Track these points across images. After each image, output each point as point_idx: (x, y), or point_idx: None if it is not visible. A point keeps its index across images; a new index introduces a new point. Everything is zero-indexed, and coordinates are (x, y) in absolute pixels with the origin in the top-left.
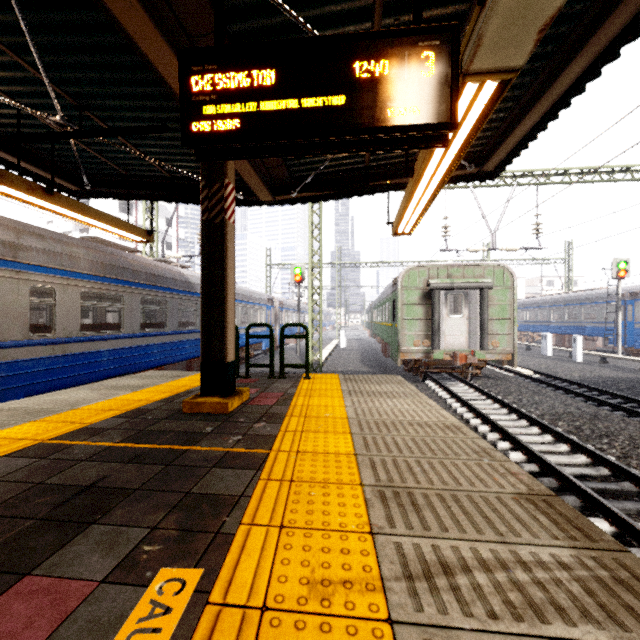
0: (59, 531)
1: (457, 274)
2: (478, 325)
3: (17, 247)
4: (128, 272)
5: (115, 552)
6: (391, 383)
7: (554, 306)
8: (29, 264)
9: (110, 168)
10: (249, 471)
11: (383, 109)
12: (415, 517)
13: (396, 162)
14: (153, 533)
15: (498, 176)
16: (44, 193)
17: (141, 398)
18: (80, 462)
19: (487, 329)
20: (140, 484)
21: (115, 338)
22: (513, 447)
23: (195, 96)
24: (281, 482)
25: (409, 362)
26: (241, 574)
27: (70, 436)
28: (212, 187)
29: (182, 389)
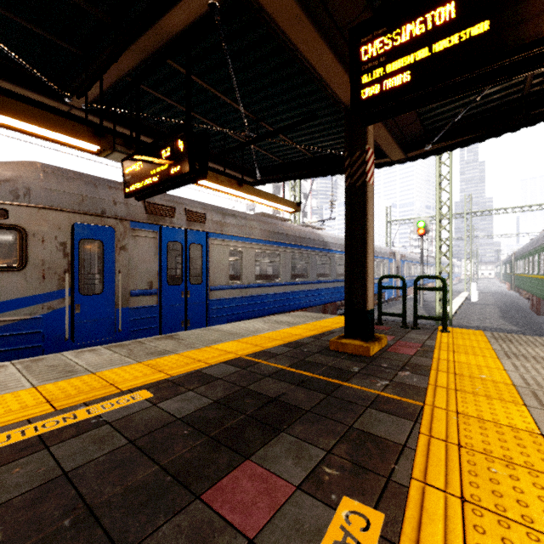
0: (261, 430)
1: None
2: None
3: (223, 224)
4: (283, 236)
5: (302, 463)
6: None
7: None
8: (228, 235)
9: (272, 161)
10: (406, 421)
11: None
12: None
13: None
14: (329, 457)
15: None
16: (237, 186)
17: (296, 333)
18: (265, 377)
19: None
20: (309, 407)
21: (275, 285)
22: None
23: (364, 65)
24: (446, 443)
25: None
26: (427, 539)
27: (256, 355)
28: (353, 156)
29: (325, 329)
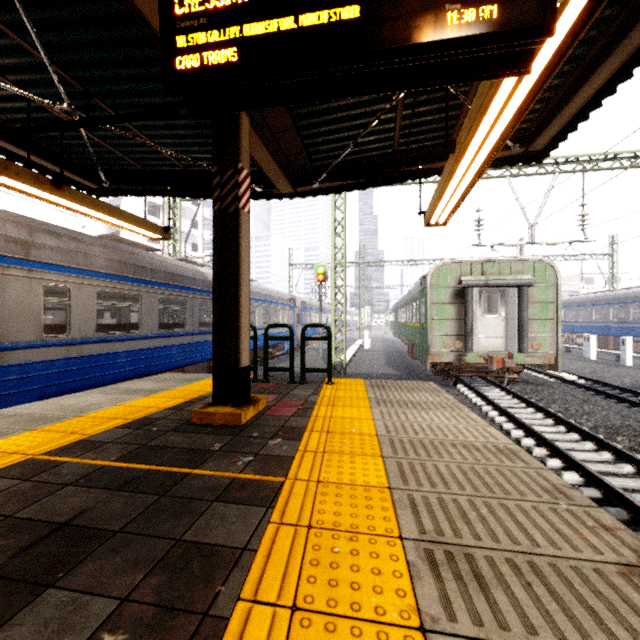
0: (5, 597)
1: (492, 270)
2: (516, 326)
3: (30, 245)
4: (146, 271)
5: None
6: (424, 391)
7: (597, 305)
8: (42, 262)
9: (127, 164)
10: (257, 509)
11: (440, 15)
12: (483, 601)
13: (429, 145)
14: (121, 609)
15: (548, 156)
16: (53, 186)
17: (151, 404)
18: (64, 487)
19: (527, 330)
20: (124, 523)
21: (132, 339)
22: (566, 466)
23: (179, 21)
24: (296, 528)
25: (439, 365)
26: None
27: (64, 450)
28: (225, 173)
29: (196, 394)
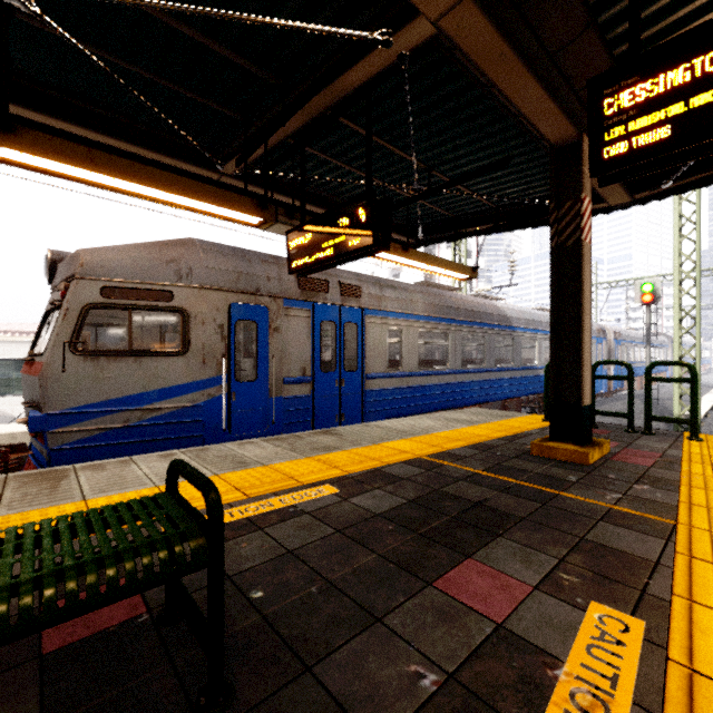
0: (474, 532)
1: None
2: None
3: (380, 298)
4: (452, 310)
5: (533, 567)
6: None
7: None
8: (387, 311)
9: (439, 215)
10: (654, 538)
11: None
12: None
13: None
14: (563, 564)
15: None
16: (402, 251)
17: (480, 433)
18: (458, 480)
19: None
20: (524, 514)
21: (442, 374)
22: None
23: (607, 120)
24: None
25: None
26: (702, 649)
27: (438, 457)
28: (561, 207)
29: (517, 430)
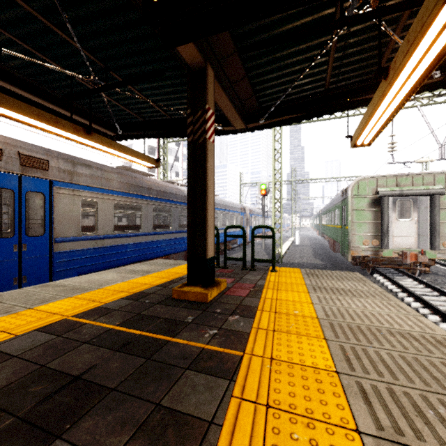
0: (25, 442)
1: (406, 182)
2: (428, 227)
3: (73, 173)
4: (145, 189)
5: None
6: (352, 280)
7: None
8: (80, 185)
9: (133, 117)
10: (222, 380)
11: None
12: None
13: (355, 82)
14: None
15: None
16: (85, 133)
17: (146, 282)
18: (82, 344)
19: (439, 231)
20: (118, 382)
21: (136, 235)
22: None
23: None
24: (256, 406)
25: (357, 258)
26: None
27: (87, 314)
28: (196, 114)
29: (176, 276)
